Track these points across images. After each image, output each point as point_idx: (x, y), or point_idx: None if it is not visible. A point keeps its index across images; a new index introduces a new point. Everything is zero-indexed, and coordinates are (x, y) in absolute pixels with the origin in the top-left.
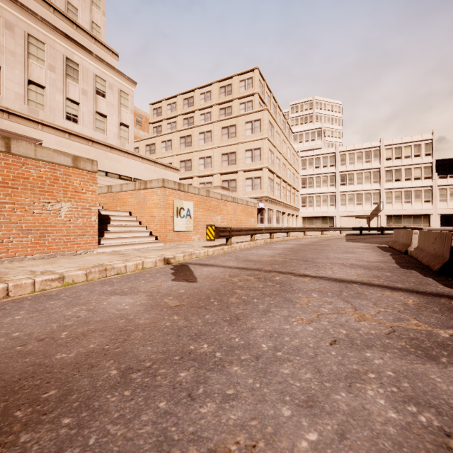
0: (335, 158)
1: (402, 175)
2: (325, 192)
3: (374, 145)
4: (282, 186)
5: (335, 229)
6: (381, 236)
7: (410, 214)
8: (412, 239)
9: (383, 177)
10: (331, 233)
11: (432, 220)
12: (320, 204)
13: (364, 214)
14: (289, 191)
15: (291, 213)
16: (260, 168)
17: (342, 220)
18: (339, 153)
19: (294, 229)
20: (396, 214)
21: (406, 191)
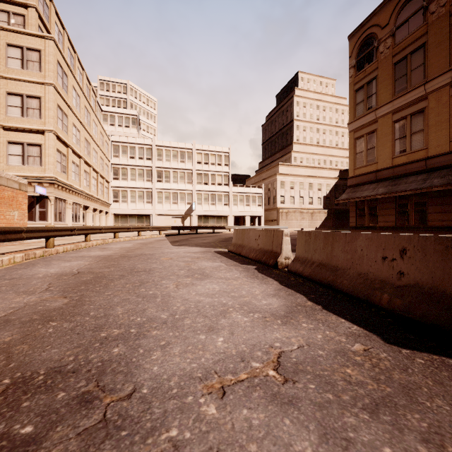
0: (152, 151)
1: (209, 179)
2: (142, 187)
3: (188, 147)
4: (83, 169)
5: (155, 229)
6: (199, 236)
7: (215, 214)
8: (283, 244)
9: (195, 179)
10: (149, 233)
11: (229, 220)
12: (136, 200)
13: (179, 214)
14: (95, 179)
15: (98, 208)
16: (39, 129)
17: (159, 219)
18: (156, 146)
19: (98, 230)
20: (205, 215)
21: (212, 194)
